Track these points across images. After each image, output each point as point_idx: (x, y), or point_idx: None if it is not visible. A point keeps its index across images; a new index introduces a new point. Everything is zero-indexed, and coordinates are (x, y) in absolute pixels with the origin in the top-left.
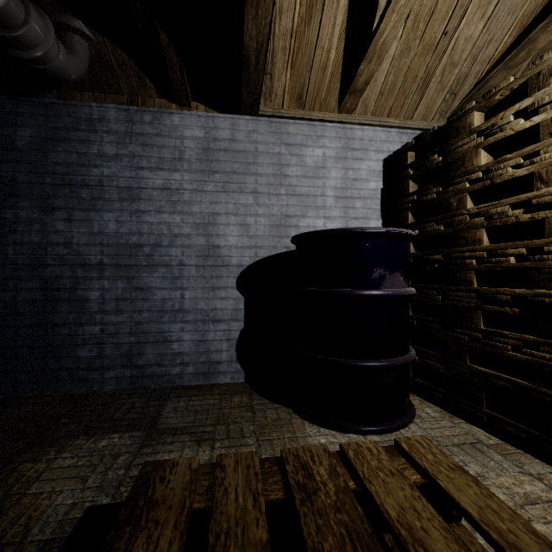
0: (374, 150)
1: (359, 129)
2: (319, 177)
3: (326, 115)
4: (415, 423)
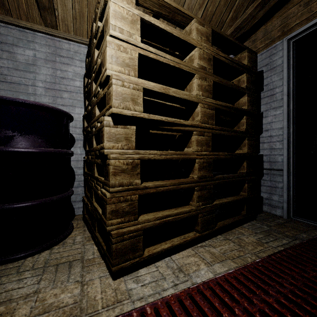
0: (79, 60)
1: (66, 43)
2: (30, 71)
3: (34, 25)
4: (51, 250)
